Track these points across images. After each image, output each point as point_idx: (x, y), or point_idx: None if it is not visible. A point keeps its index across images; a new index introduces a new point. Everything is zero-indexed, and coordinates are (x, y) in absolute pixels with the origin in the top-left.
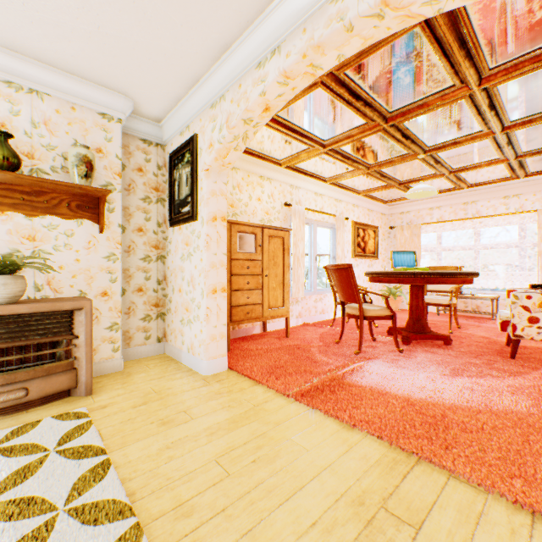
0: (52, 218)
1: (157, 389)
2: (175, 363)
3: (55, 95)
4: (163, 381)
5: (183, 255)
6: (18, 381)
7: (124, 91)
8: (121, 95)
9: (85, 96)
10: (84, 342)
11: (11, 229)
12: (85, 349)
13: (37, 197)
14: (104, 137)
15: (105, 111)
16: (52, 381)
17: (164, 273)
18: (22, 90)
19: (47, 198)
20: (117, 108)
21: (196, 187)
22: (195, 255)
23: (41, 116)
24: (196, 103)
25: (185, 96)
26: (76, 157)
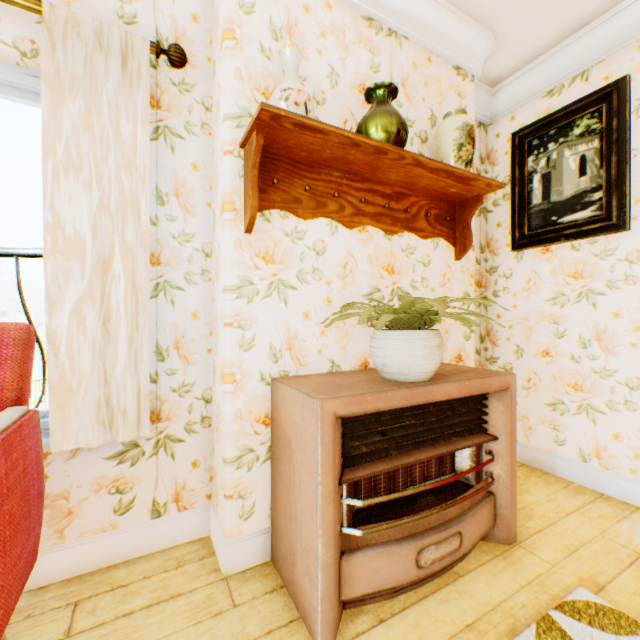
0: (408, 236)
1: (628, 545)
2: (545, 475)
3: (414, 37)
4: (601, 521)
5: (558, 294)
6: (449, 519)
7: (497, 22)
8: (486, 32)
9: (445, 37)
10: (505, 448)
11: (370, 255)
12: (507, 460)
13: (396, 203)
14: (457, 106)
15: (462, 62)
16: (477, 518)
17: (485, 324)
18: (380, 31)
19: (404, 204)
20: (474, 57)
21: (627, 171)
22: (613, 293)
23: (397, 73)
24: (636, 17)
25: (602, 12)
26: (460, 130)
